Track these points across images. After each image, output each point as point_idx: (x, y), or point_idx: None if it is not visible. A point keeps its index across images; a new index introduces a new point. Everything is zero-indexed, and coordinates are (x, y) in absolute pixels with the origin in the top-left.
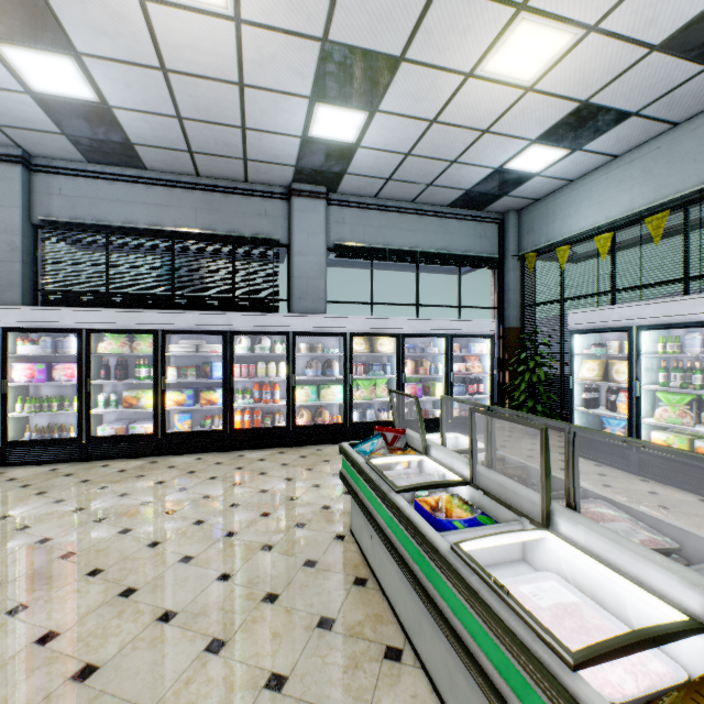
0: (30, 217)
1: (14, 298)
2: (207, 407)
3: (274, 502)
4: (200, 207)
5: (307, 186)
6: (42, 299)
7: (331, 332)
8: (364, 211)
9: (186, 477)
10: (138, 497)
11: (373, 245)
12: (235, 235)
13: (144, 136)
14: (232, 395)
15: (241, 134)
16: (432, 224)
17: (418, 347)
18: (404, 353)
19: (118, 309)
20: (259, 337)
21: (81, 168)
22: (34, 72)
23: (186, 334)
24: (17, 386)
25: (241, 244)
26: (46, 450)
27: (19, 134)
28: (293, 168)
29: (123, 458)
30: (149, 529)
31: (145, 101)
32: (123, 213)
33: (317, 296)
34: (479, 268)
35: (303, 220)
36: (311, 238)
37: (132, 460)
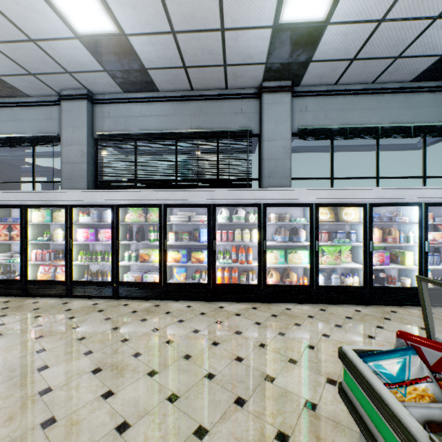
0: (92, 134)
1: (83, 186)
2: (196, 264)
3: (249, 379)
4: (193, 113)
5: (274, 83)
6: (98, 186)
7: (298, 203)
8: (325, 98)
9: (175, 327)
10: (133, 345)
11: (334, 126)
12: (218, 131)
13: (152, 60)
14: (214, 256)
15: (220, 38)
16: (394, 101)
17: (382, 216)
18: (371, 222)
19: (135, 189)
20: (235, 208)
21: (120, 97)
22: (74, 14)
23: (183, 208)
24: (80, 243)
25: (222, 137)
26: (94, 288)
27: (82, 78)
28: (263, 66)
29: (139, 298)
30: (126, 397)
31: (147, 22)
32: (144, 124)
33: (283, 174)
34: (441, 140)
35: (271, 112)
36: (278, 125)
37: (144, 301)
